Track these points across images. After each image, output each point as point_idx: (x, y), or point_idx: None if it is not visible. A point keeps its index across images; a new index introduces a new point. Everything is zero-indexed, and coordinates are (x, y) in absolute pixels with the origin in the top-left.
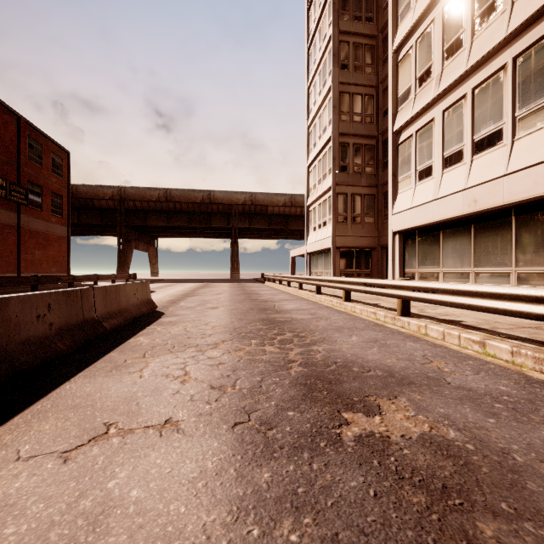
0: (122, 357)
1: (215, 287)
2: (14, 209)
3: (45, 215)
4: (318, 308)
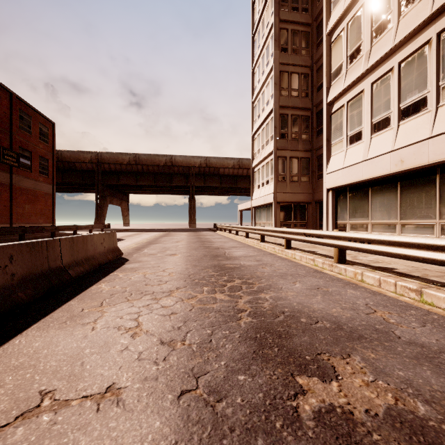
0: (80, 306)
1: (175, 236)
2: (6, 170)
3: (34, 175)
4: (263, 255)
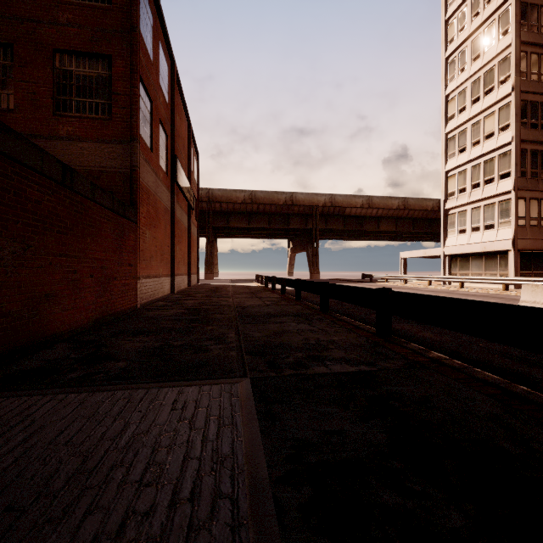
0: None
1: None
2: (187, 213)
3: (192, 218)
4: None
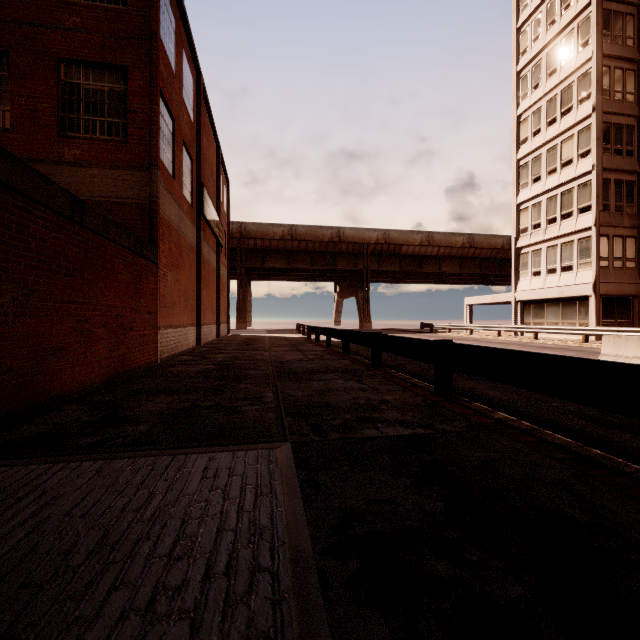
0: None
1: None
2: (215, 251)
3: (222, 257)
4: None
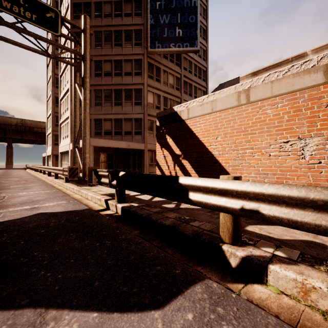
0: None
1: None
2: None
3: None
4: (25, 174)
